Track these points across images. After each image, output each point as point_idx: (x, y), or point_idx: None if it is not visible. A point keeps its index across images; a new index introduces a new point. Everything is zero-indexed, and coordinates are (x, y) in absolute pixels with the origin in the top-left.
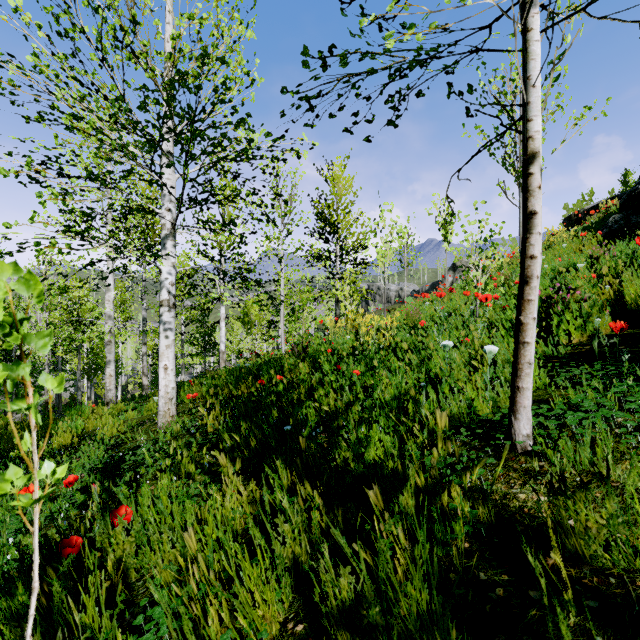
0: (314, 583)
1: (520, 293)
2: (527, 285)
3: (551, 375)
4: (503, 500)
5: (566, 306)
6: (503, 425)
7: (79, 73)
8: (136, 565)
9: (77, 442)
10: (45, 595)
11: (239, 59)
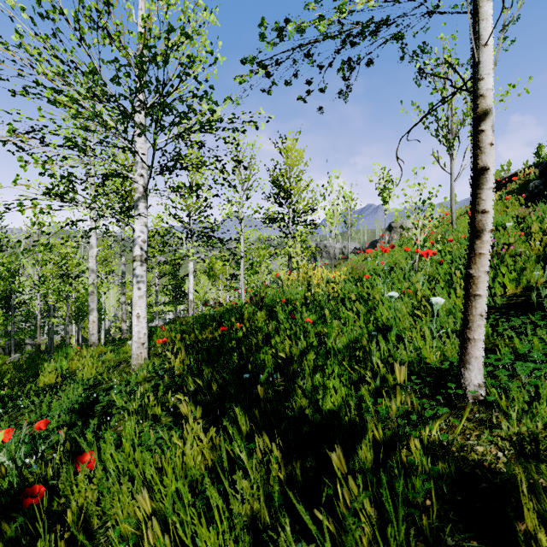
0: (273, 540)
1: (471, 247)
2: (478, 239)
3: (491, 324)
4: (460, 452)
5: (501, 260)
6: (451, 373)
7: (58, 50)
8: (99, 512)
9: (60, 381)
10: (6, 545)
11: (203, 40)
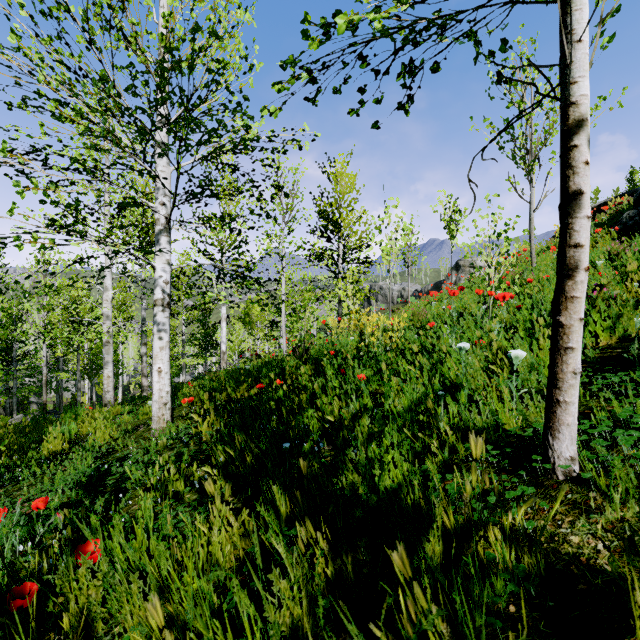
0: None
1: (561, 289)
2: (570, 279)
3: (582, 382)
4: (551, 543)
5: (592, 305)
6: (535, 442)
7: (63, 54)
8: (104, 614)
9: (68, 448)
10: None
11: (237, 42)
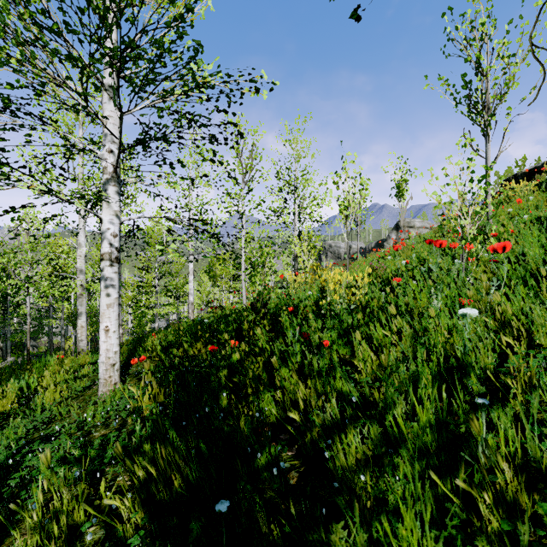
0: None
1: None
2: None
3: None
4: None
5: None
6: None
7: None
8: None
9: (16, 408)
10: None
11: None
